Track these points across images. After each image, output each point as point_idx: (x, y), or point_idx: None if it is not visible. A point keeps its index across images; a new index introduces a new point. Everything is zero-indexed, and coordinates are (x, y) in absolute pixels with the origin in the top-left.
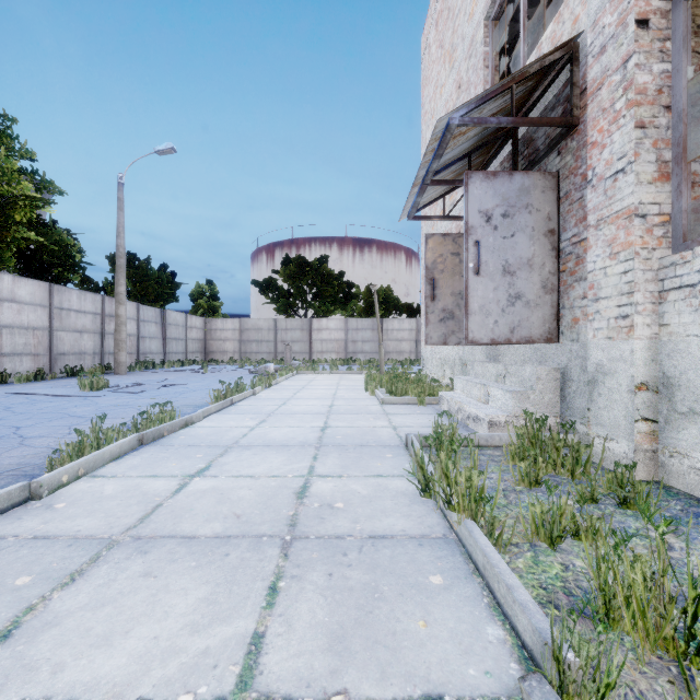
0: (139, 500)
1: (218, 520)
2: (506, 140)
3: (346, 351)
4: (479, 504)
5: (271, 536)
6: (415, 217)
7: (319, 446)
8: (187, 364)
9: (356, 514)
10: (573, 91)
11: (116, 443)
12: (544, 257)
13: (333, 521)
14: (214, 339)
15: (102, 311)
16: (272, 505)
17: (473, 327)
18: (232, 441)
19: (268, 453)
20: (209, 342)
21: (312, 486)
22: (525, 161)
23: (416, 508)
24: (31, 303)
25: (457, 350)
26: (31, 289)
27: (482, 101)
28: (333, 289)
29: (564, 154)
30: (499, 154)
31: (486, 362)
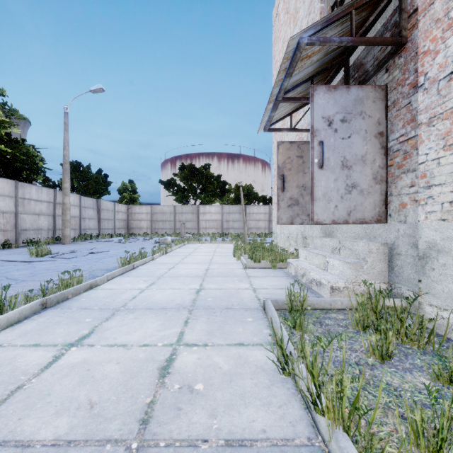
0: (3, 379)
1: (68, 412)
2: (340, 68)
3: (222, 227)
4: (352, 414)
5: (116, 443)
6: (269, 129)
7: (192, 309)
8: (115, 236)
9: (214, 402)
10: (402, 15)
11: (16, 310)
12: (374, 154)
13: (189, 413)
14: (134, 219)
15: (54, 200)
16: (132, 388)
17: (317, 211)
18: (122, 303)
19: (147, 317)
20: (130, 222)
21: (177, 358)
22: (355, 82)
23: (275, 391)
24: (1, 194)
25: (299, 228)
26: (1, 184)
27: (327, 23)
28: (213, 186)
29: (392, 70)
30: (333, 81)
31: (323, 237)
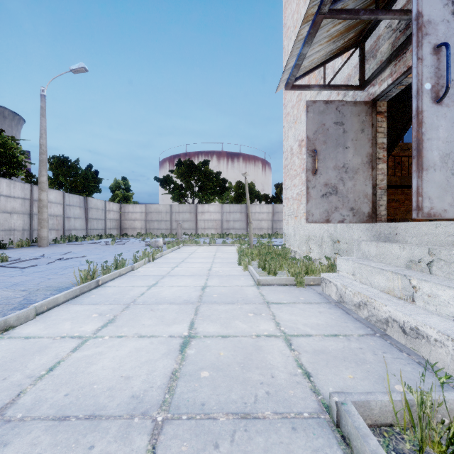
0: None
1: None
2: None
3: (221, 228)
4: None
5: None
6: (293, 85)
7: (161, 424)
8: (104, 238)
9: None
10: None
11: None
12: None
13: None
14: (127, 219)
15: (30, 196)
16: None
17: (430, 191)
18: (9, 394)
19: None
20: (123, 222)
21: None
22: None
23: None
24: None
25: (326, 228)
26: None
27: None
28: (212, 183)
29: None
30: (396, 2)
31: (385, 242)
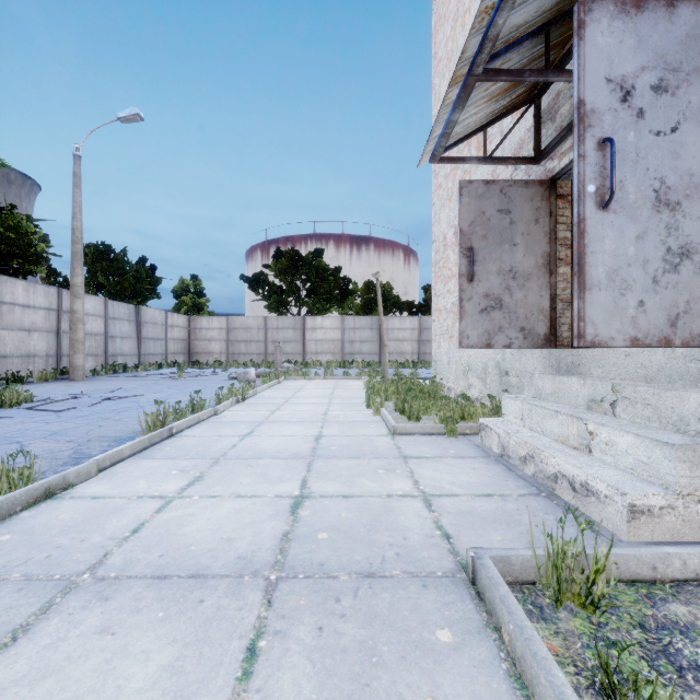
0: None
1: None
2: None
3: (342, 352)
4: None
5: None
6: (442, 158)
7: (276, 582)
8: (166, 367)
9: None
10: None
11: None
12: None
13: None
14: (199, 339)
15: (58, 306)
16: None
17: (594, 314)
18: (94, 555)
19: (140, 622)
20: (193, 343)
21: None
22: None
23: None
24: None
25: (492, 354)
26: None
27: None
28: (328, 285)
29: None
30: None
31: (562, 376)
